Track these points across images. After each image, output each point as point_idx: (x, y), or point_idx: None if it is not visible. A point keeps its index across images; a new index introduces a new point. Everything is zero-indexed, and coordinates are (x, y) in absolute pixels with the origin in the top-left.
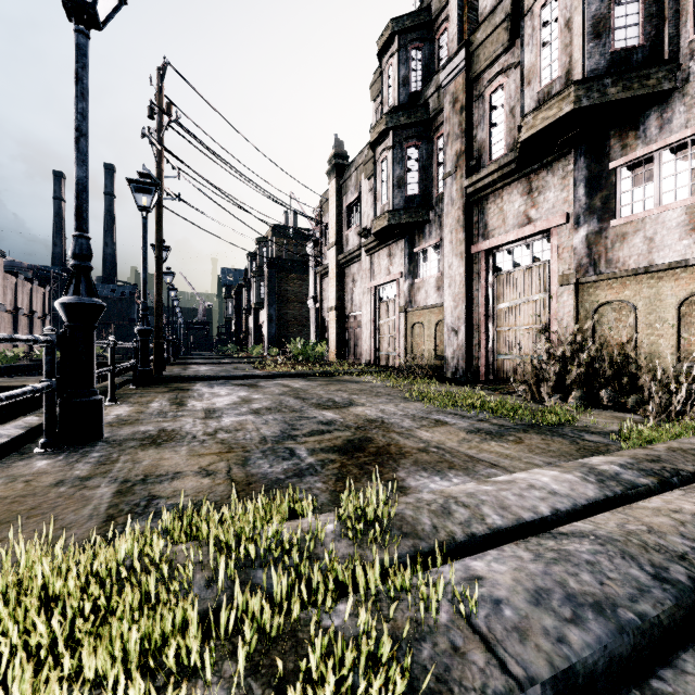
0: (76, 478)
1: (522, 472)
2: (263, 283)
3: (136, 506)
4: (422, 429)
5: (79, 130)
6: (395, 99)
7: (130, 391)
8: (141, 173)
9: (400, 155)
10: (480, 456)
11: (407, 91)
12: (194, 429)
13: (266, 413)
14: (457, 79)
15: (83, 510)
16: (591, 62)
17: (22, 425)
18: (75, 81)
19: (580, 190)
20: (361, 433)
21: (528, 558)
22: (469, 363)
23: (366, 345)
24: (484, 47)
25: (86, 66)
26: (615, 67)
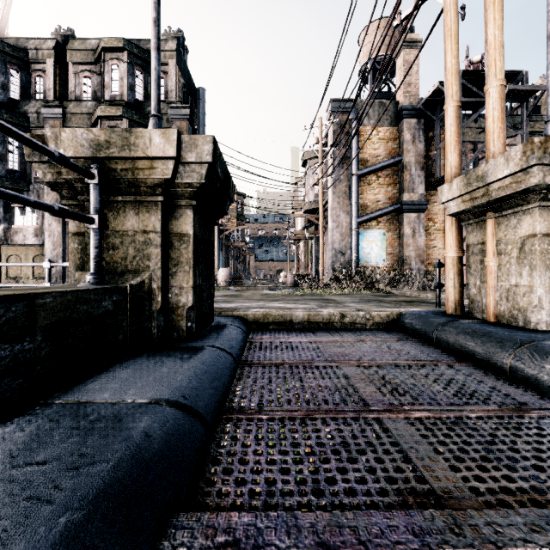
0: None
1: None
2: None
3: None
4: None
5: None
6: None
7: None
8: None
9: (2, 139)
10: None
11: (7, 95)
12: None
13: None
14: (56, 121)
15: None
16: None
17: None
18: None
19: None
20: None
21: None
22: (64, 280)
23: None
24: (75, 117)
25: None
26: None
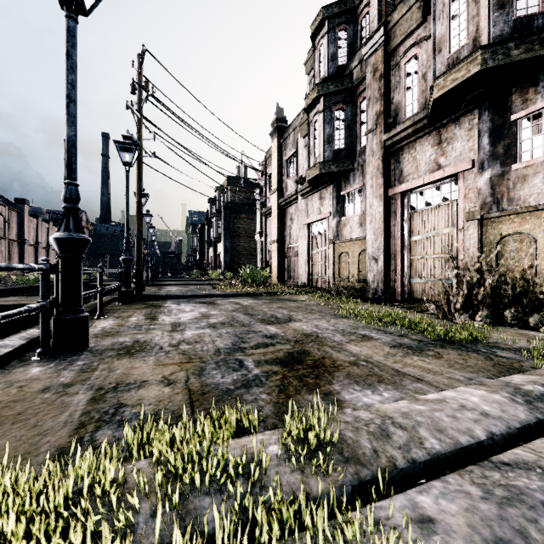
0: (60, 385)
1: (450, 391)
2: (220, 222)
3: (105, 414)
4: (352, 343)
5: (69, 97)
6: (325, 72)
7: (116, 307)
8: (125, 136)
9: (329, 117)
10: (405, 370)
11: (335, 65)
12: (162, 341)
13: (221, 327)
14: (377, 53)
15: (60, 417)
16: (496, 29)
17: (25, 336)
18: (66, 58)
19: (484, 140)
20: (299, 347)
21: (477, 495)
22: (387, 285)
23: (301, 271)
24: (400, 24)
25: (75, 45)
26: (517, 33)
